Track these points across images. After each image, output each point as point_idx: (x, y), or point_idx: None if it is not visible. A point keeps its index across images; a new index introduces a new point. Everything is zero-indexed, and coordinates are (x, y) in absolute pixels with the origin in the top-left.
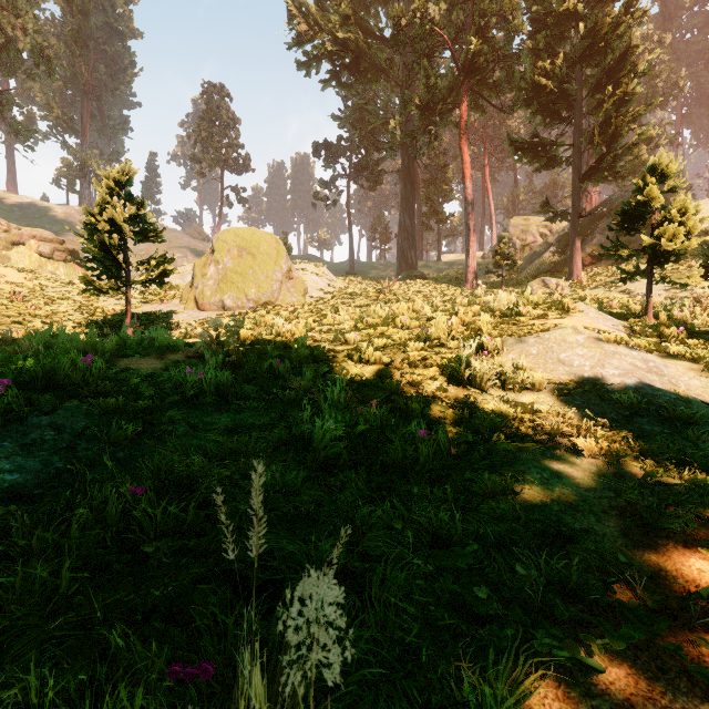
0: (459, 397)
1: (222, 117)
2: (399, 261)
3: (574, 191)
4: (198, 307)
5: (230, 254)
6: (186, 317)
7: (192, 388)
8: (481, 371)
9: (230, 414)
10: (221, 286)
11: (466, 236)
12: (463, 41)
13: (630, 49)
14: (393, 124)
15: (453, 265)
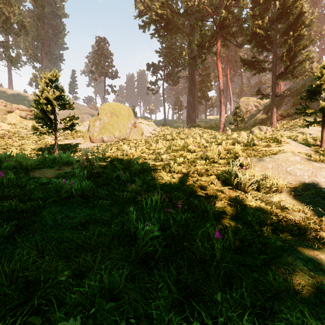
0: (231, 196)
1: (104, 53)
2: (187, 119)
3: (273, 84)
4: (91, 141)
5: (106, 115)
6: (85, 146)
7: (66, 191)
8: (244, 180)
9: (87, 210)
10: (101, 131)
11: (220, 106)
12: (218, 13)
13: (302, 13)
14: (185, 53)
15: (213, 120)
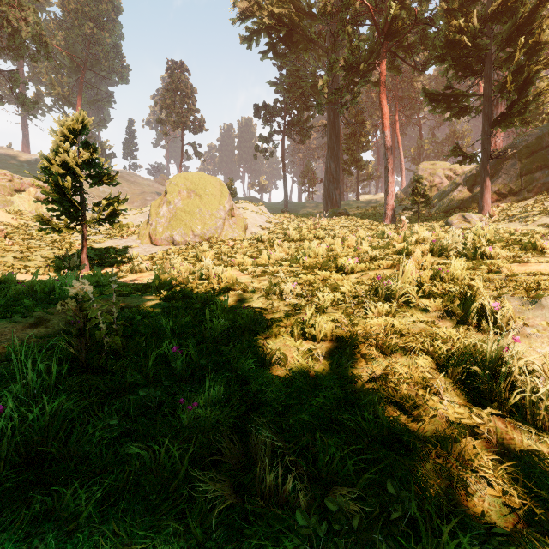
0: (508, 450)
1: (182, 88)
2: (325, 201)
3: (484, 135)
4: (152, 242)
5: (181, 195)
6: (140, 251)
7: None
8: None
9: (8, 543)
10: (171, 223)
11: (386, 178)
12: (382, 9)
13: (542, 2)
14: (321, 83)
15: (370, 203)
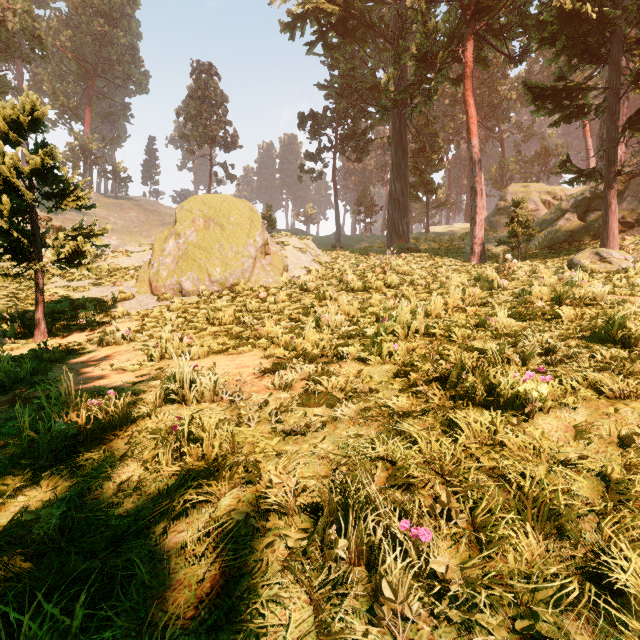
0: None
1: (210, 95)
2: (389, 233)
3: (610, 143)
4: (152, 291)
5: (195, 225)
6: (133, 304)
7: None
8: None
9: None
10: (179, 264)
11: (472, 202)
12: None
13: None
14: (386, 79)
15: (444, 236)
